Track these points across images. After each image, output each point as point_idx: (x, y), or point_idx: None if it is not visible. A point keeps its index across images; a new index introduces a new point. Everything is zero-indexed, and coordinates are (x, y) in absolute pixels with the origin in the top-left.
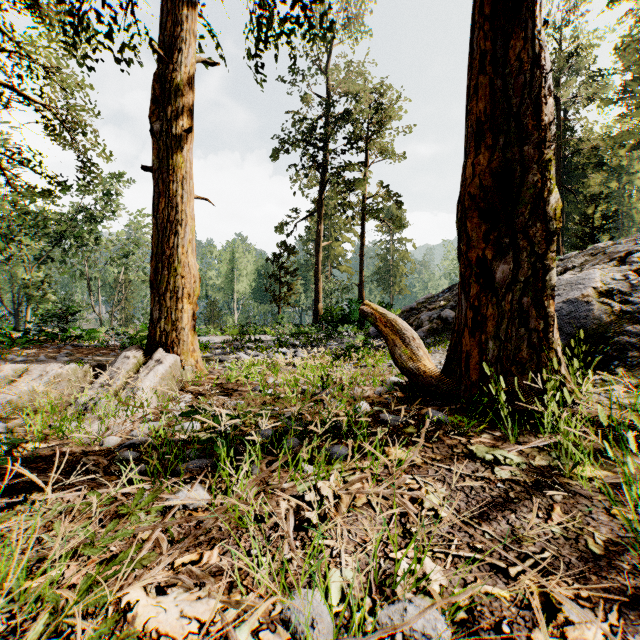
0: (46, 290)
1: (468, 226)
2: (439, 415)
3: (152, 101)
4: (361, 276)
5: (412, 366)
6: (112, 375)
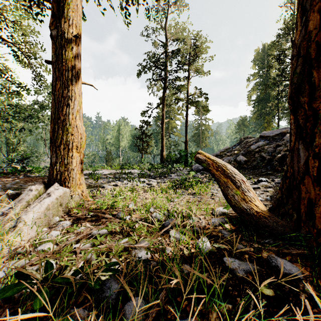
0: (22, 145)
1: (314, 76)
2: (289, 267)
3: (52, 16)
4: (186, 137)
5: (242, 204)
6: (15, 204)
